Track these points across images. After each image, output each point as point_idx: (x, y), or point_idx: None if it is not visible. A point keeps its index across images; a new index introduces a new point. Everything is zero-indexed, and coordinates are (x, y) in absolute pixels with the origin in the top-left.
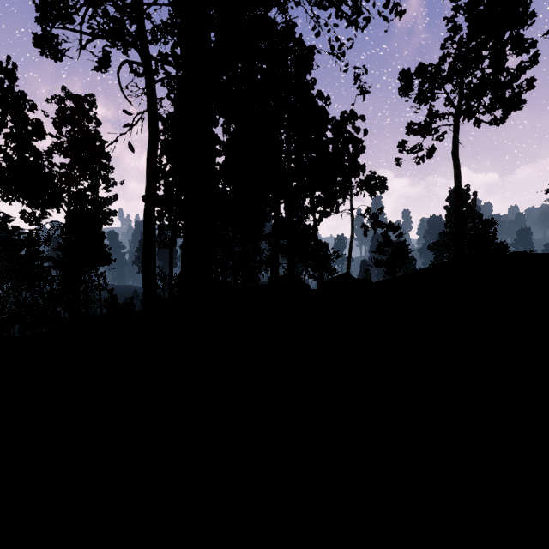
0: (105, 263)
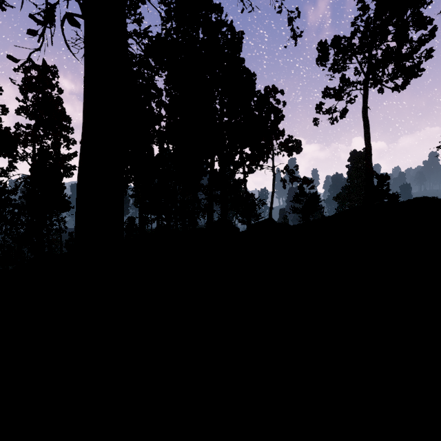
0: (65, 210)
